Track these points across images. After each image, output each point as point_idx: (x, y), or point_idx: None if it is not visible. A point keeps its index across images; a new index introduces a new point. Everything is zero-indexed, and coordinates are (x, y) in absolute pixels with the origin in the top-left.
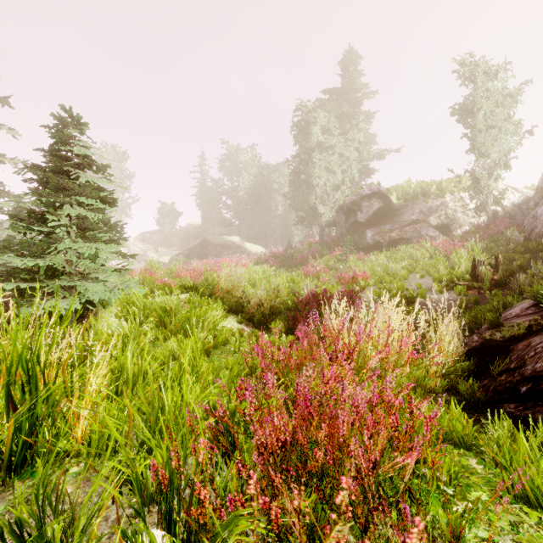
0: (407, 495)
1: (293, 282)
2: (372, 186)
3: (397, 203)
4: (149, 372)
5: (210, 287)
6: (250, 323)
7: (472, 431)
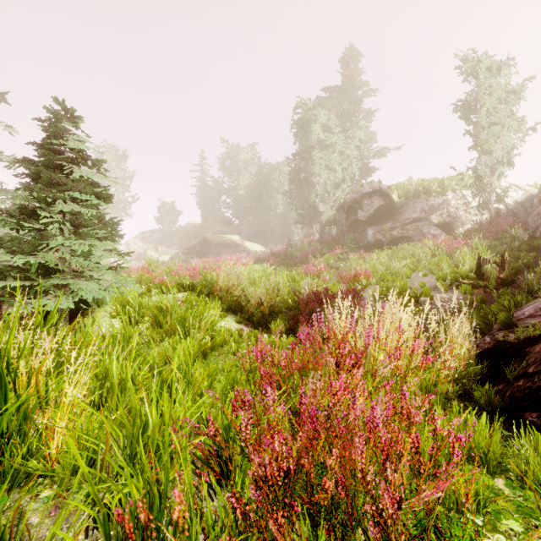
0: (432, 530)
1: (294, 281)
2: (373, 184)
3: (398, 201)
4: (130, 383)
5: (209, 285)
6: (250, 323)
7: (497, 447)
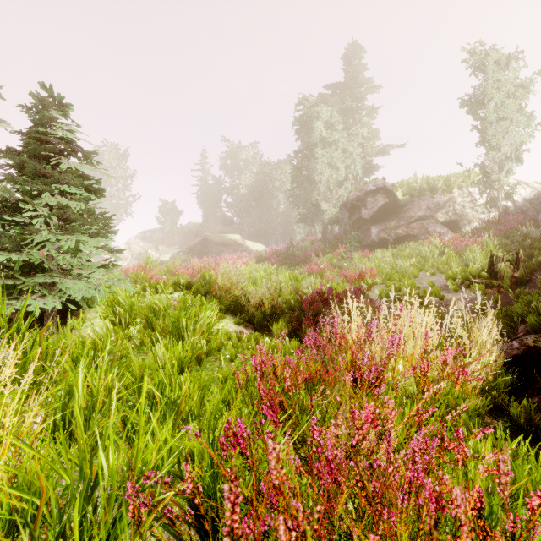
0: None
1: (296, 280)
2: (377, 181)
3: (403, 199)
4: (78, 416)
5: (207, 285)
6: (250, 325)
7: None
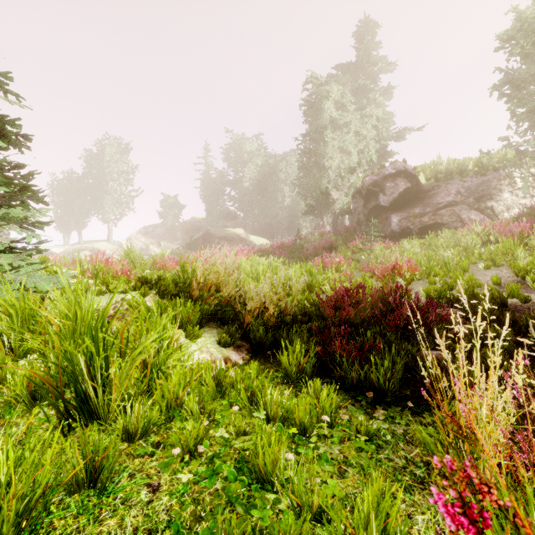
0: None
1: (310, 275)
2: (397, 164)
3: (426, 183)
4: None
5: (187, 280)
6: (244, 343)
7: None
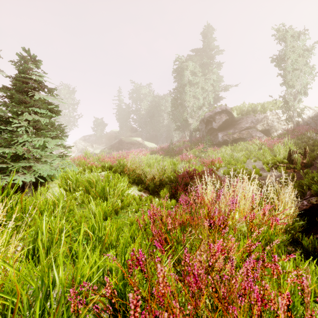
0: None
1: (174, 165)
2: (222, 106)
3: (237, 116)
4: (41, 247)
5: (121, 167)
6: (147, 191)
7: None
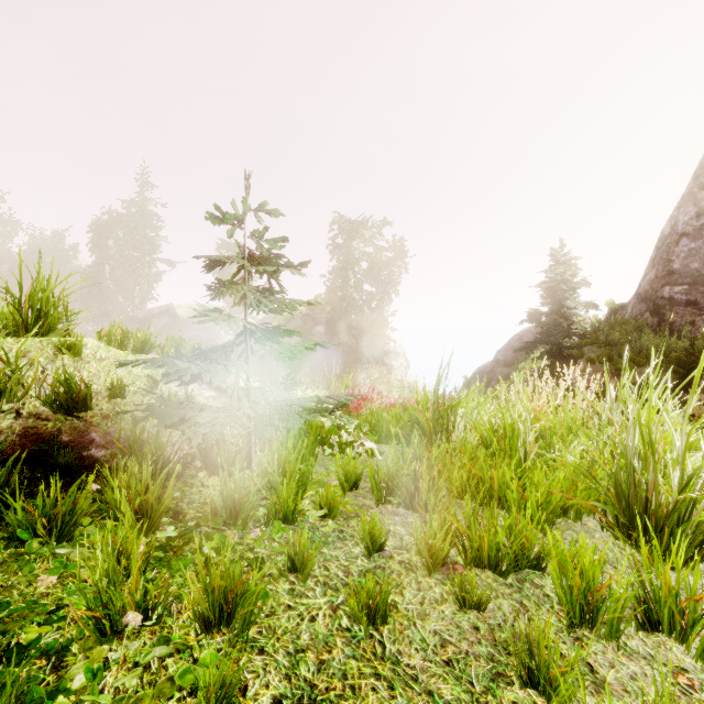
0: None
1: None
2: (162, 306)
3: (182, 319)
4: None
5: None
6: None
7: None
